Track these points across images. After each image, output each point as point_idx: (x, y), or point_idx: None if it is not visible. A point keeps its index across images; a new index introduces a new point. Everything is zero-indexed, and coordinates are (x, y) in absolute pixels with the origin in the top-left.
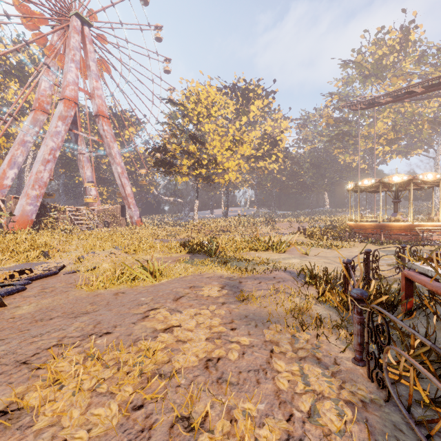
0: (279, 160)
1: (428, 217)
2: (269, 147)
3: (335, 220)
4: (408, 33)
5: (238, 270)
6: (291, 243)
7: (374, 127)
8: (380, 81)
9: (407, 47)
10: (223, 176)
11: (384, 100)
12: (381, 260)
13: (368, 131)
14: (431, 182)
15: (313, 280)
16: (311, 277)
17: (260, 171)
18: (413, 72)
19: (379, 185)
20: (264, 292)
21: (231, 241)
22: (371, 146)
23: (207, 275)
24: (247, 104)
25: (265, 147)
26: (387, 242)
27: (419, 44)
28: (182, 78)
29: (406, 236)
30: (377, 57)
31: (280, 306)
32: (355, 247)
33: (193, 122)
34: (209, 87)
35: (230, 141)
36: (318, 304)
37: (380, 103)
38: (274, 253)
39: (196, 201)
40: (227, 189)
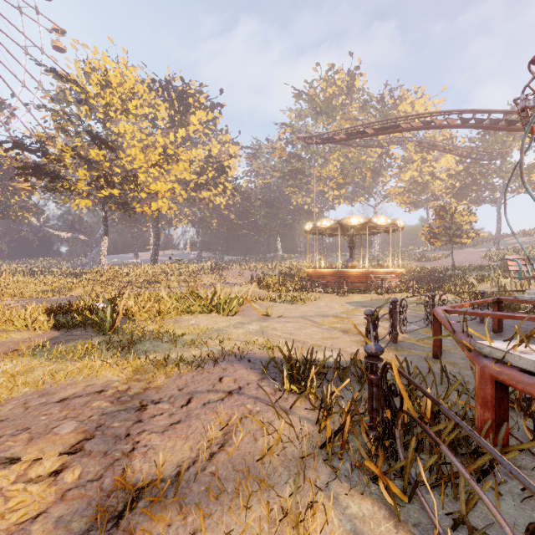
0: (227, 191)
1: (377, 263)
2: (215, 174)
3: (290, 267)
4: (354, 78)
5: (149, 363)
6: (245, 300)
7: (328, 166)
8: (331, 120)
9: (353, 92)
10: (149, 203)
11: (338, 137)
12: (355, 316)
13: (321, 171)
14: (382, 227)
15: (304, 393)
16: (289, 371)
17: (203, 204)
18: (358, 118)
19: (336, 228)
20: (196, 443)
21: (152, 300)
22: (322, 188)
23: (66, 392)
24: (186, 112)
25: (210, 172)
26: (350, 292)
27: (362, 93)
28: (76, 41)
29: (362, 283)
30: (328, 95)
31: (236, 516)
32: (320, 299)
33: (99, 115)
34: (125, 68)
35: (160, 155)
36: (327, 468)
37: (334, 140)
38: (221, 317)
39: (103, 238)
40: (156, 223)
